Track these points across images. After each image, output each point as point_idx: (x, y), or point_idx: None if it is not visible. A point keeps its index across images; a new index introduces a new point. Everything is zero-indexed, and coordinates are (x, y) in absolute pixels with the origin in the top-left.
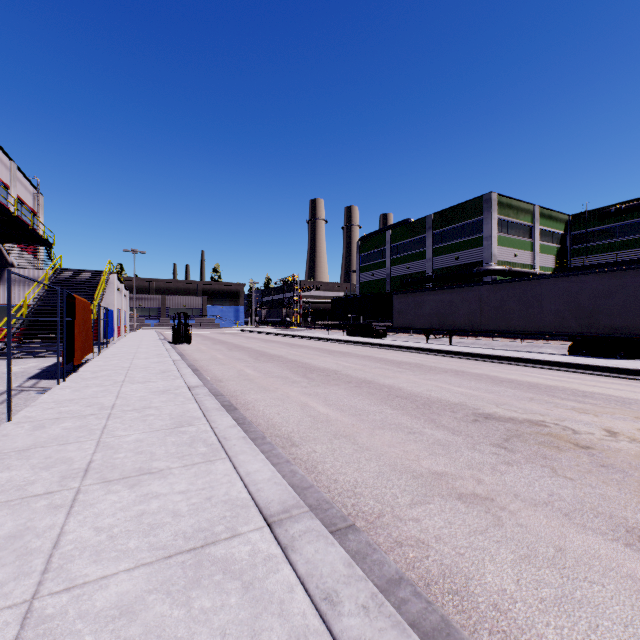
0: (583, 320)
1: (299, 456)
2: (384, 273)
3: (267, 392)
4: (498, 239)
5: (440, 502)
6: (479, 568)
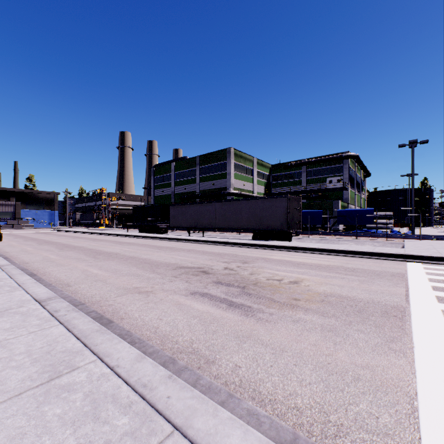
0: (258, 222)
1: (70, 289)
2: (170, 191)
3: (62, 266)
4: (235, 175)
5: (129, 295)
6: (128, 307)
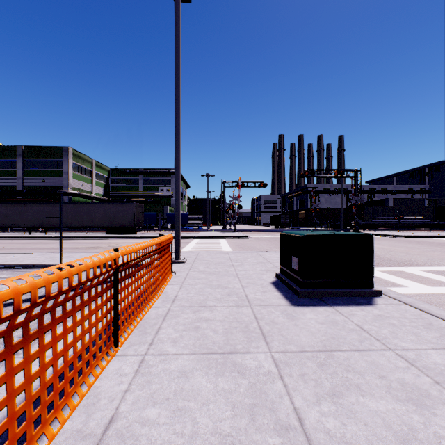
0: (111, 221)
1: None
2: None
3: None
4: (73, 175)
5: None
6: None
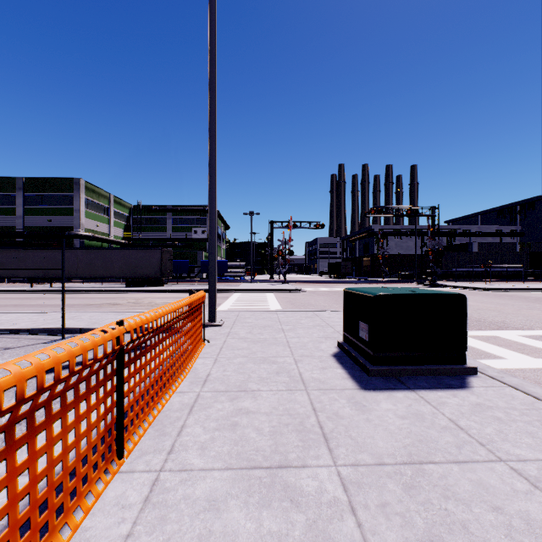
0: (132, 271)
1: None
2: None
3: None
4: (86, 213)
5: None
6: None
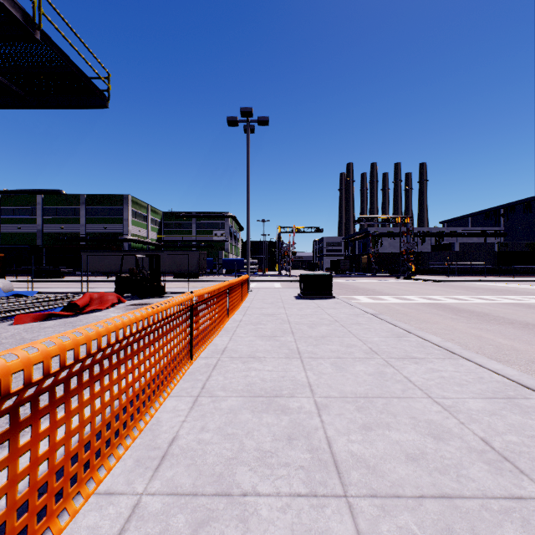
0: (178, 267)
1: None
2: (35, 228)
3: None
4: (132, 221)
5: None
6: None
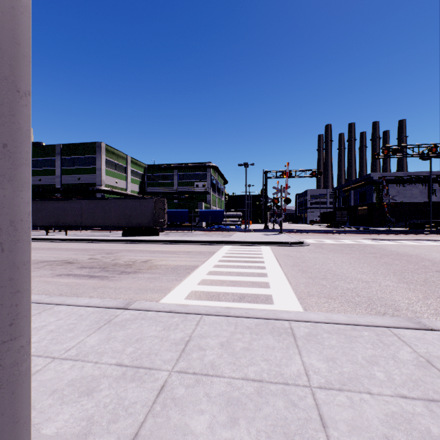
0: (127, 220)
1: None
2: None
3: None
4: (106, 171)
5: None
6: None
